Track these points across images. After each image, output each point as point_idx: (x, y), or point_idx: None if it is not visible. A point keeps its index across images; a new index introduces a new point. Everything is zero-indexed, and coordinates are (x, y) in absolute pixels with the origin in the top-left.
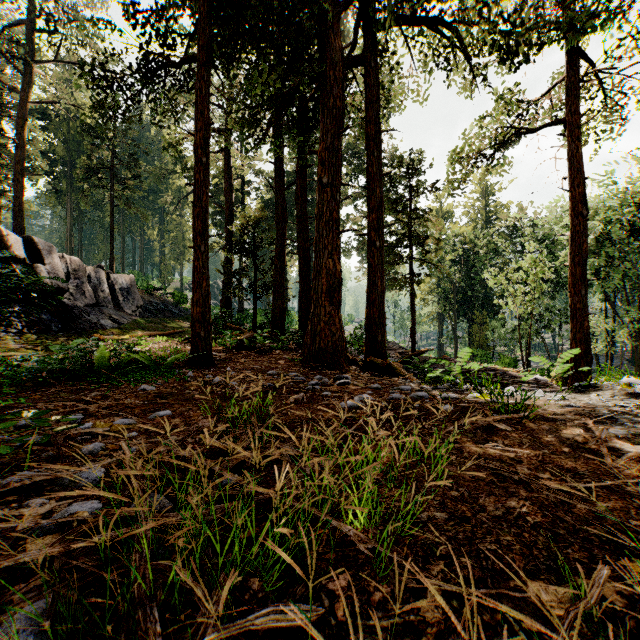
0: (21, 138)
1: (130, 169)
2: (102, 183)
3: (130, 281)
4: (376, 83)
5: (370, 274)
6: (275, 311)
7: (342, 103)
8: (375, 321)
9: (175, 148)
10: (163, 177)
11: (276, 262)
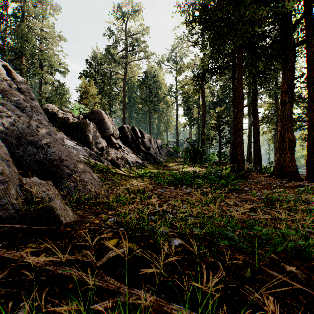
0: (124, 92)
1: (155, 97)
2: (147, 104)
3: (161, 142)
4: (312, 51)
5: (310, 139)
6: (233, 155)
7: (294, 65)
8: (313, 161)
9: (183, 87)
10: (164, 97)
11: (233, 132)
